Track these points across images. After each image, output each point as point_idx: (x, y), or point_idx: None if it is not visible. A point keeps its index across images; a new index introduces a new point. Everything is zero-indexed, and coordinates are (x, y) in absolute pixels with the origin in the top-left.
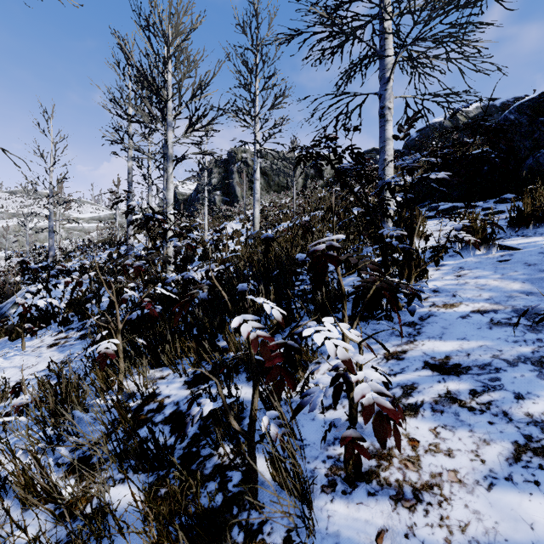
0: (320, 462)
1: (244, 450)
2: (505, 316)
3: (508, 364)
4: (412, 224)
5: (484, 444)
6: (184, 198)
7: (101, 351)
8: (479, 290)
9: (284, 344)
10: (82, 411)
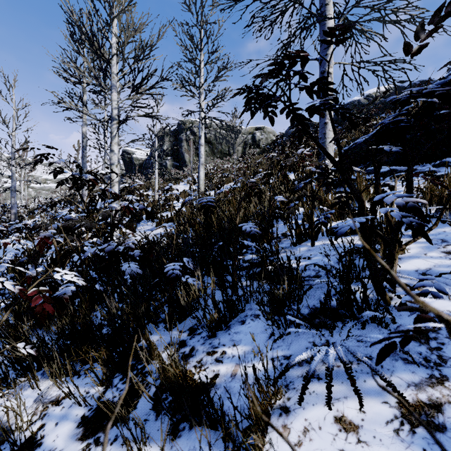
0: None
1: None
2: None
3: None
4: (411, 187)
5: None
6: (139, 163)
7: None
8: None
9: None
10: None
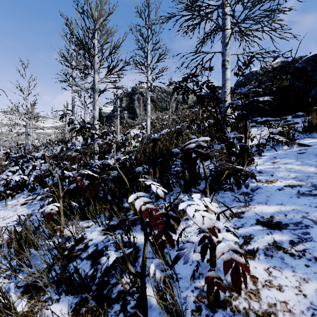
0: (189, 292)
1: (138, 282)
2: (307, 189)
3: (314, 222)
4: (246, 130)
5: (304, 282)
6: (105, 115)
7: (48, 211)
8: (288, 171)
9: (165, 214)
10: (36, 249)
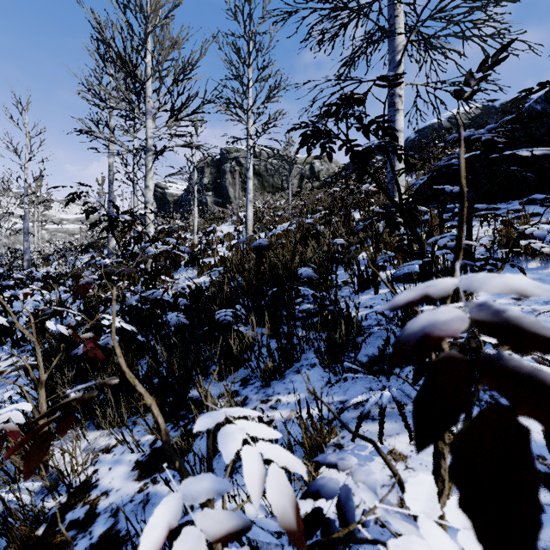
0: None
1: None
2: None
3: None
4: (470, 230)
5: None
6: (174, 199)
7: None
8: None
9: None
10: None
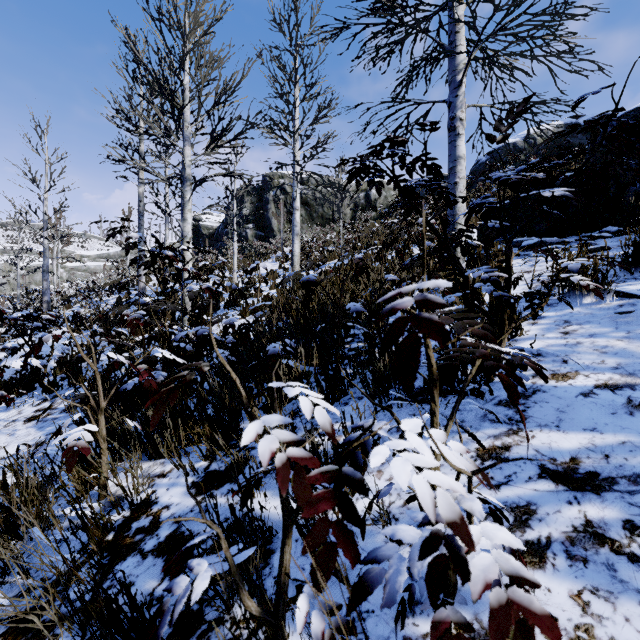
0: None
1: None
2: None
3: None
4: (509, 263)
5: None
6: (209, 232)
7: (70, 444)
8: (600, 354)
9: (335, 473)
10: (44, 528)
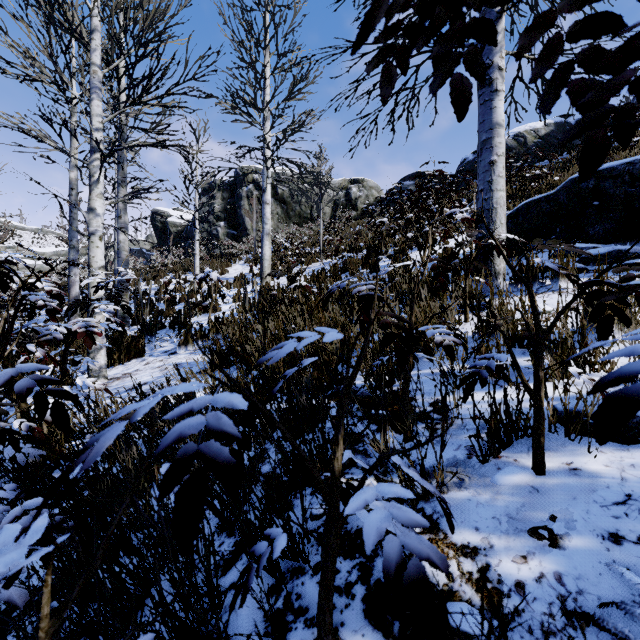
0: None
1: None
2: None
3: None
4: None
5: None
6: (178, 230)
7: None
8: None
9: None
10: None
